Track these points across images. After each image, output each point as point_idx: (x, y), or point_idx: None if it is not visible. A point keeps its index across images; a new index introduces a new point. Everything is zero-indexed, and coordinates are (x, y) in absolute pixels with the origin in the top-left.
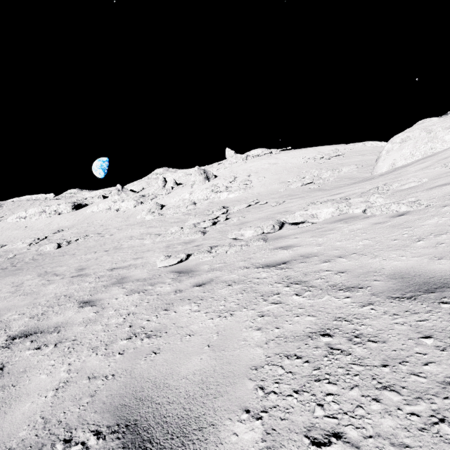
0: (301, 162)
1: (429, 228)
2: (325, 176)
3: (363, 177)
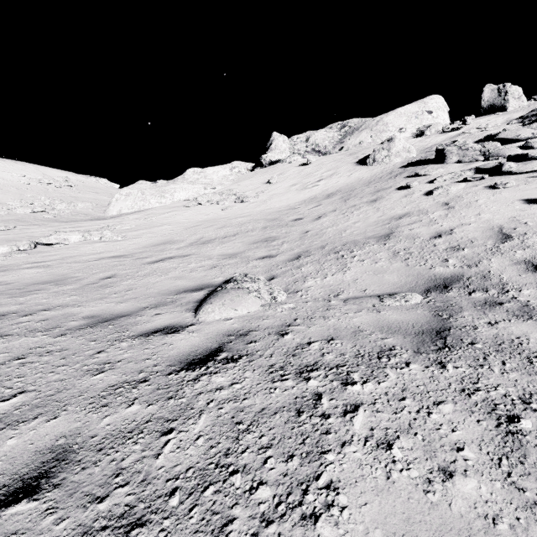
0: (20, 181)
1: (127, 245)
2: (61, 207)
3: (98, 216)
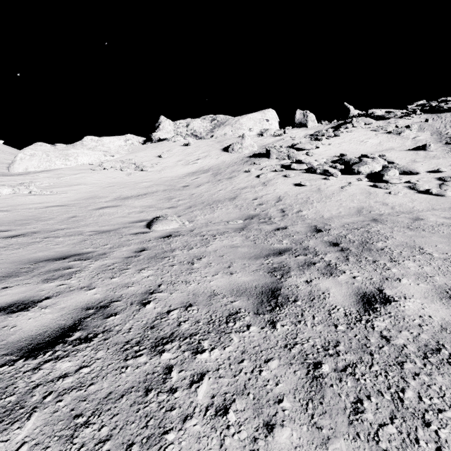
0: None
1: (59, 199)
2: None
3: (2, 172)
